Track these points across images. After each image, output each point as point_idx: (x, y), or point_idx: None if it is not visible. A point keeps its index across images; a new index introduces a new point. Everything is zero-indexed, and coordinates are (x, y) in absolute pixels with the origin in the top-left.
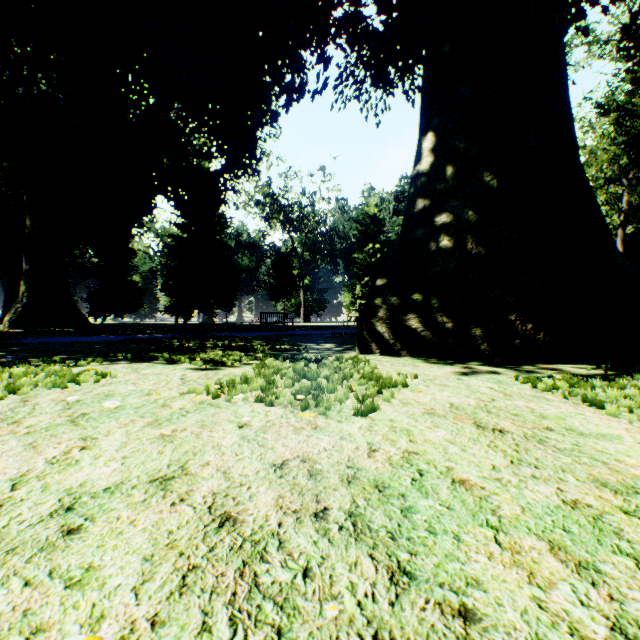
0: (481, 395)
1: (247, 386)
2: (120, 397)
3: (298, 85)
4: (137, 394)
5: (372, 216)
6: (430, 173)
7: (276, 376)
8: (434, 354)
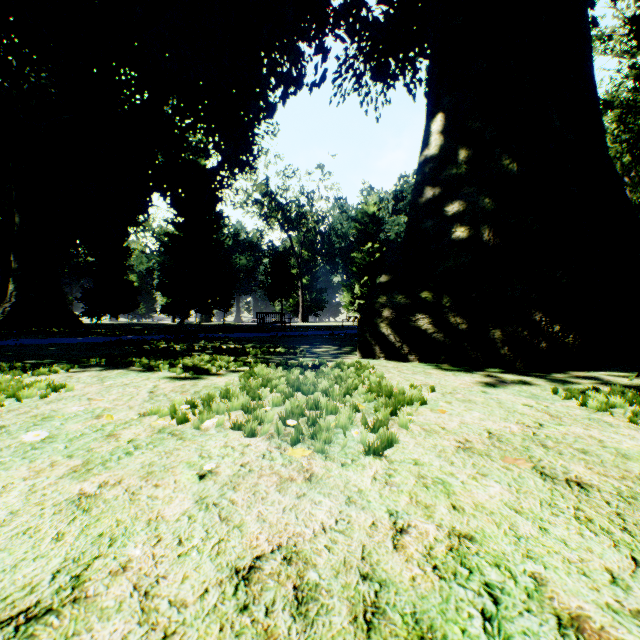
0: (522, 417)
1: (225, 405)
2: (59, 421)
3: (296, 77)
4: (84, 416)
5: (371, 215)
6: (440, 158)
7: (265, 388)
8: (446, 359)
